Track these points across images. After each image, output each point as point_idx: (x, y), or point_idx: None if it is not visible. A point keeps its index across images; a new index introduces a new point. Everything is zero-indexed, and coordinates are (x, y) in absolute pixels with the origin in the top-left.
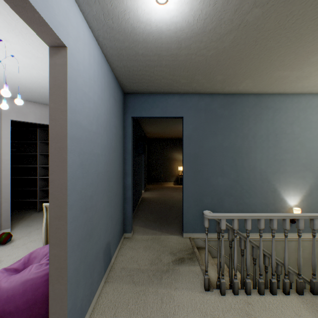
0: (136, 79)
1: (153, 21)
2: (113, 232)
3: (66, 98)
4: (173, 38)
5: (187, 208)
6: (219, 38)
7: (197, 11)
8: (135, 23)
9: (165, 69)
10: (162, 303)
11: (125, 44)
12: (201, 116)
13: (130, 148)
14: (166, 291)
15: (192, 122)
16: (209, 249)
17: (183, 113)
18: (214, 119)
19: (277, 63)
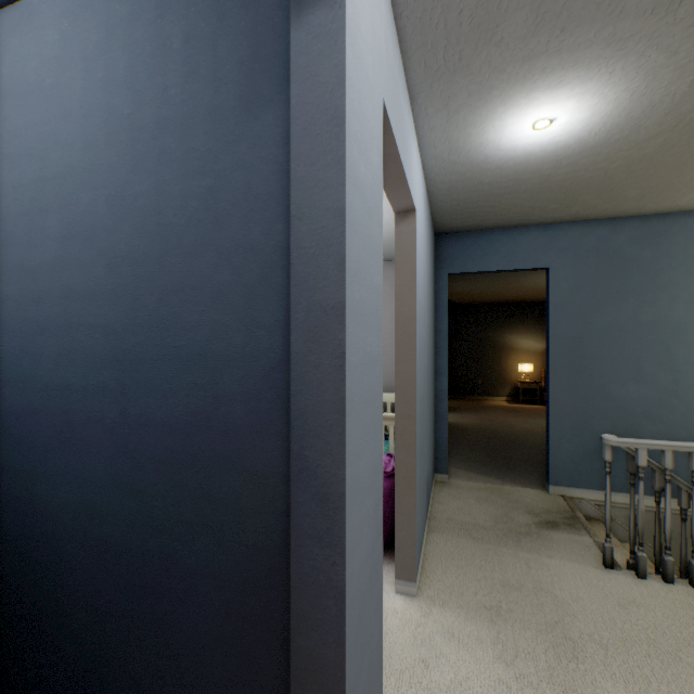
0: (465, 213)
1: (520, 146)
2: (429, 462)
3: (414, 273)
4: (547, 158)
5: (557, 439)
6: (634, 145)
7: (596, 125)
8: (491, 153)
9: (522, 195)
10: (528, 568)
11: (466, 176)
12: (588, 263)
13: (445, 328)
14: (532, 556)
15: (567, 276)
16: None
17: (548, 261)
18: (617, 269)
19: None
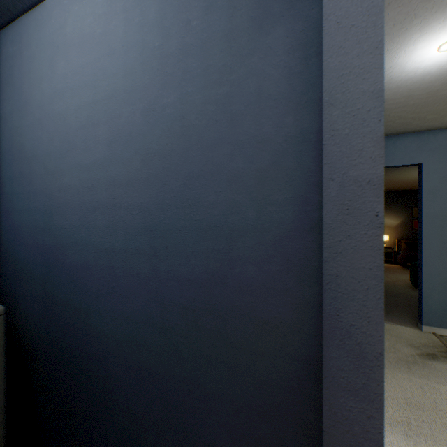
0: None
1: (421, 67)
2: None
3: None
4: (441, 76)
5: (429, 291)
6: None
7: None
8: (395, 75)
9: (408, 109)
10: (423, 391)
11: None
12: None
13: None
14: (424, 381)
15: (437, 170)
16: None
17: (421, 158)
18: None
19: None
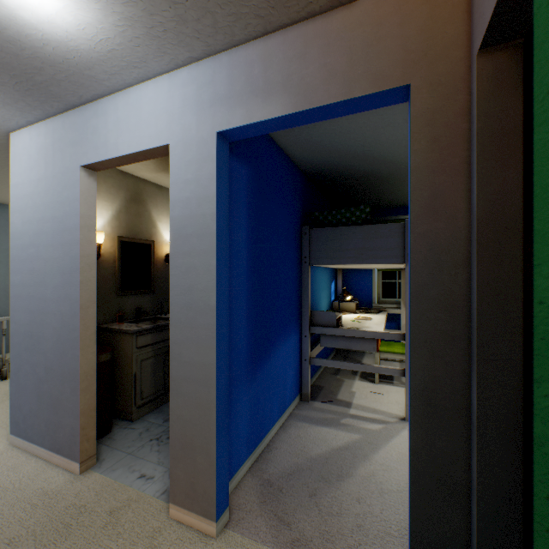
0: None
1: None
2: None
3: None
4: None
5: None
6: None
7: None
8: None
9: None
10: None
11: None
12: None
13: None
14: None
15: None
16: None
17: None
18: None
19: (5, 191)
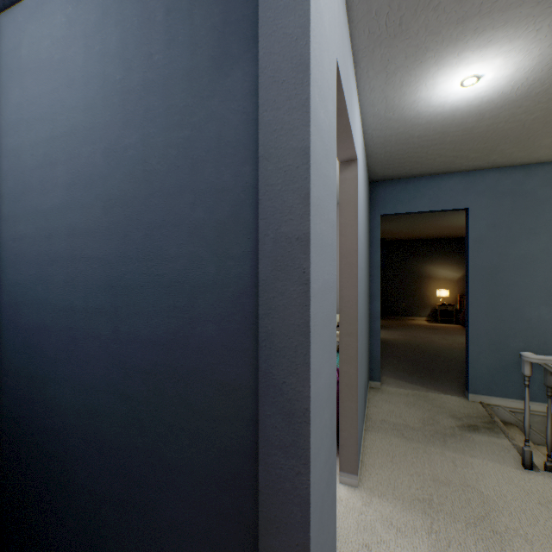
0: (396, 163)
1: (448, 102)
2: (366, 371)
3: (356, 213)
4: (472, 112)
5: (476, 354)
6: None
7: (519, 80)
8: (422, 109)
9: (446, 146)
10: (454, 465)
11: (399, 131)
12: (503, 203)
13: (378, 260)
14: (457, 456)
15: (485, 215)
16: (520, 427)
17: (467, 202)
18: (530, 208)
19: None
